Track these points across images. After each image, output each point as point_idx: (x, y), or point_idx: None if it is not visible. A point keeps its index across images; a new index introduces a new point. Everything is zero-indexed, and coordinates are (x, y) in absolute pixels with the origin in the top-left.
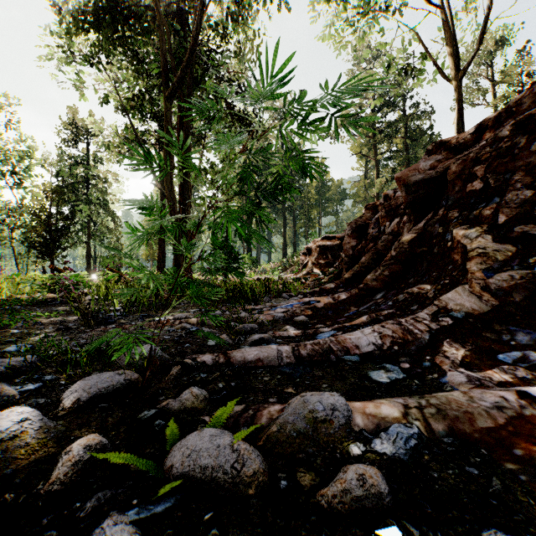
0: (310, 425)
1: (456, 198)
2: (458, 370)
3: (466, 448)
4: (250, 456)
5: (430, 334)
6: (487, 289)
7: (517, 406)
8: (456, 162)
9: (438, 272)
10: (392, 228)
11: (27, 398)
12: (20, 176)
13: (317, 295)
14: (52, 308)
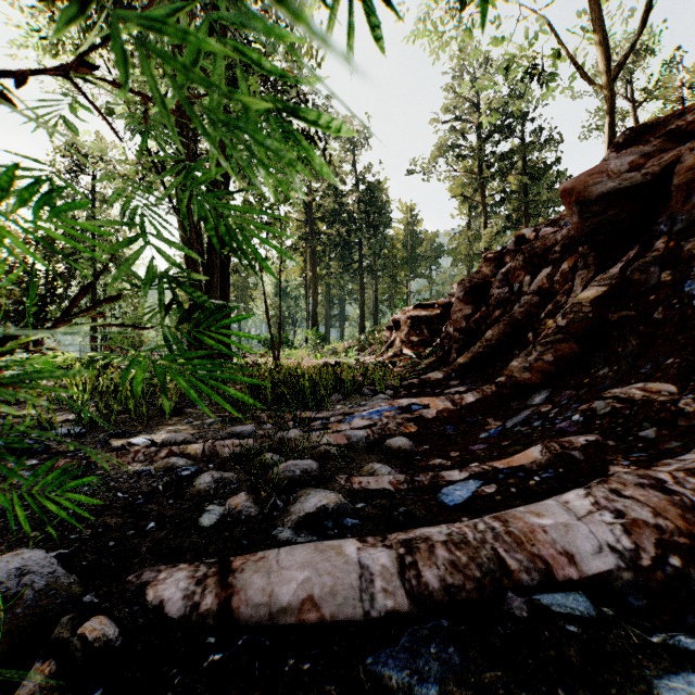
0: None
1: (694, 217)
2: None
3: None
4: None
5: None
6: None
7: None
8: (694, 146)
9: (681, 357)
10: (539, 283)
11: None
12: None
13: (417, 390)
14: None
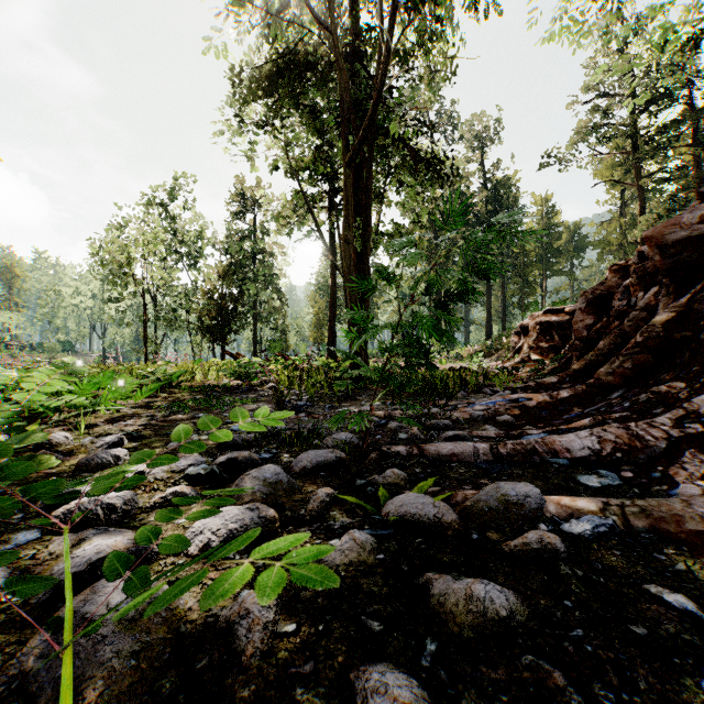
0: (501, 505)
1: None
2: (694, 483)
3: (664, 543)
4: (448, 511)
5: (668, 442)
6: None
7: None
8: None
9: (700, 366)
10: (646, 301)
11: (266, 463)
12: (194, 257)
13: (532, 391)
14: (241, 395)
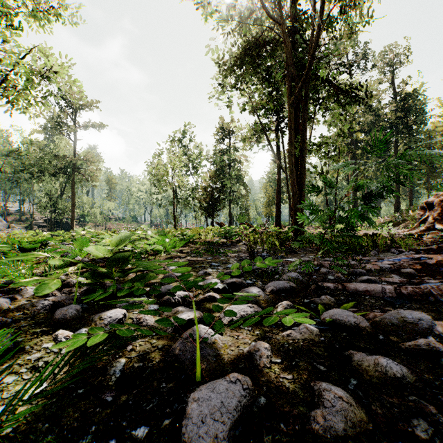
0: (400, 322)
1: None
2: None
3: None
4: (363, 321)
5: None
6: None
7: None
8: None
9: None
10: None
11: (250, 286)
12: (196, 167)
13: (433, 252)
14: (227, 248)
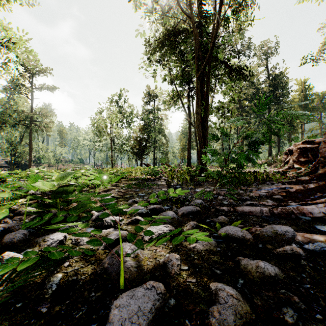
0: (273, 234)
1: None
2: None
3: None
4: (248, 234)
5: None
6: None
7: None
8: None
9: None
10: None
11: (167, 210)
12: (129, 122)
13: (293, 184)
14: (151, 182)
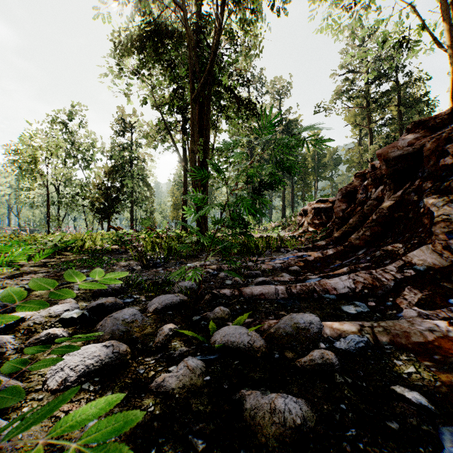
0: (294, 330)
1: (430, 171)
2: (412, 308)
3: (400, 352)
4: (258, 338)
5: (395, 282)
6: (447, 248)
7: (444, 330)
8: (429, 140)
9: (410, 233)
10: (377, 194)
11: (128, 306)
12: (88, 161)
13: (310, 250)
14: (118, 256)
